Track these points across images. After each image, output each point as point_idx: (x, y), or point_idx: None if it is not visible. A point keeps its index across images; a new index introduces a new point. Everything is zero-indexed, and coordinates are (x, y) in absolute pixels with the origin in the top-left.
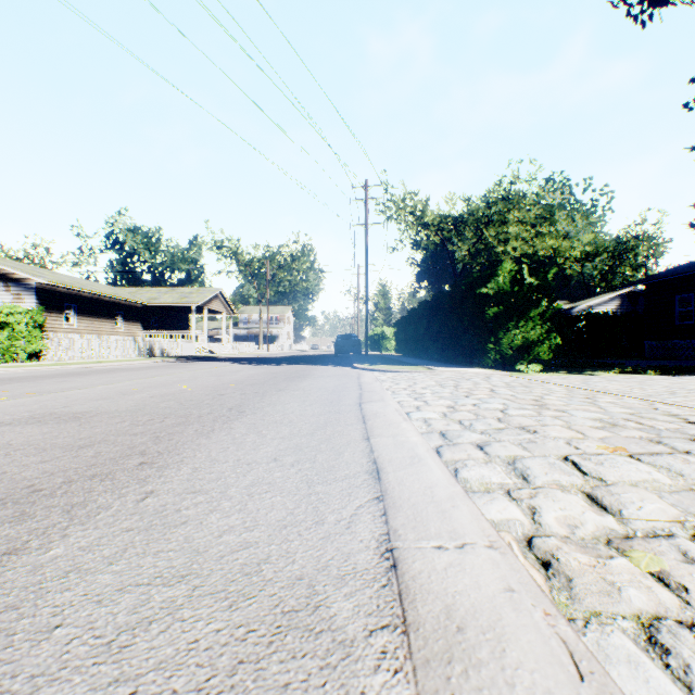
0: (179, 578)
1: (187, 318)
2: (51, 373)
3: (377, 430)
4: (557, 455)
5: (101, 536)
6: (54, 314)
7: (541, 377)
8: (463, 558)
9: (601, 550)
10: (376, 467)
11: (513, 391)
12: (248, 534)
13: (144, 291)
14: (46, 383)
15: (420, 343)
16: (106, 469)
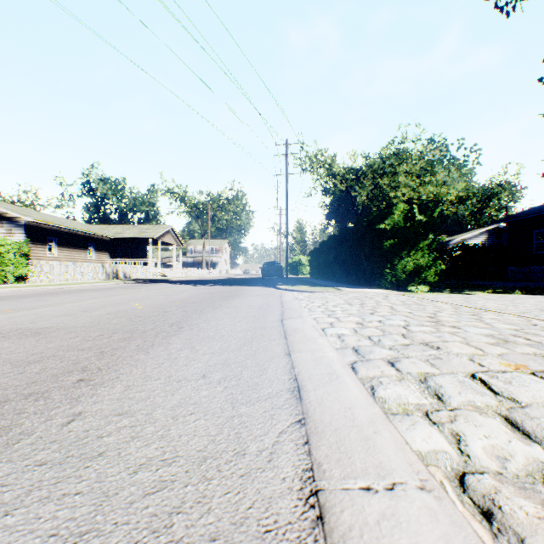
0: (76, 537)
1: (145, 249)
2: (31, 292)
3: (297, 345)
4: (464, 372)
5: (9, 473)
6: (39, 245)
7: (429, 296)
8: (395, 506)
9: (543, 493)
10: (297, 385)
11: (409, 309)
12: (164, 470)
13: (111, 227)
14: (23, 302)
15: (330, 269)
16: (45, 387)
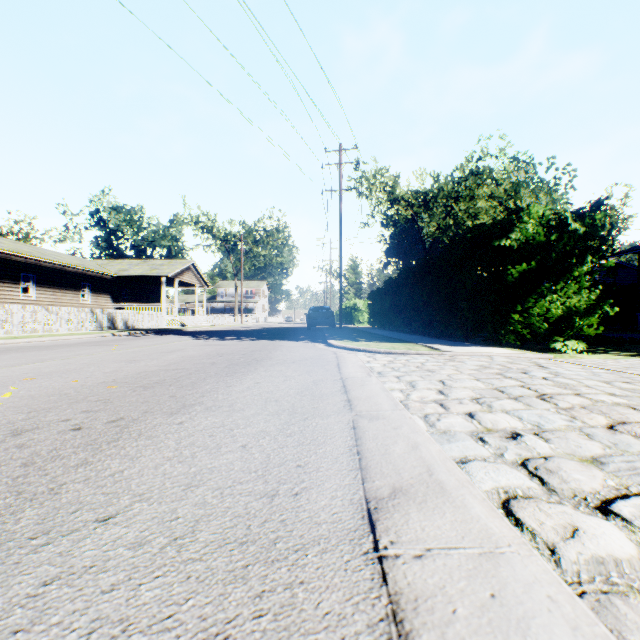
0: None
1: (160, 291)
2: None
3: None
4: None
5: None
6: (9, 284)
7: (608, 363)
8: None
9: None
10: None
11: None
12: None
13: (116, 263)
14: None
15: (400, 315)
16: None
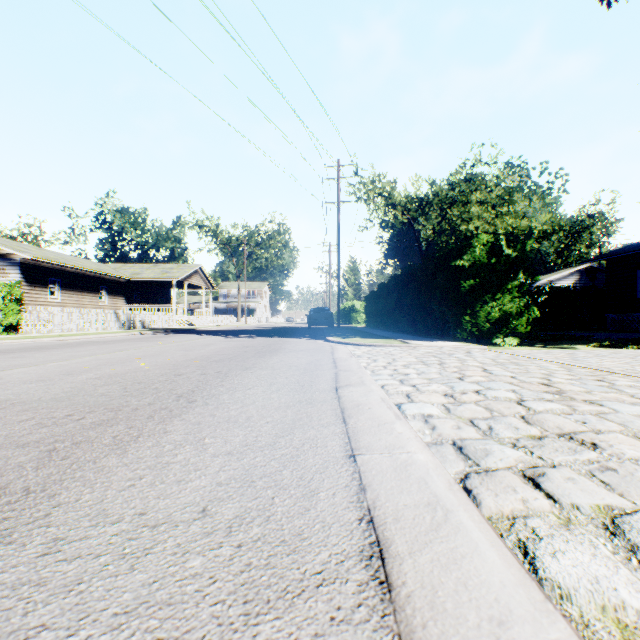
0: None
1: (169, 293)
2: (17, 346)
3: (363, 437)
4: None
5: None
6: (39, 288)
7: (522, 351)
8: None
9: None
10: (375, 538)
11: (508, 371)
12: None
13: (128, 267)
14: None
15: (391, 316)
16: None
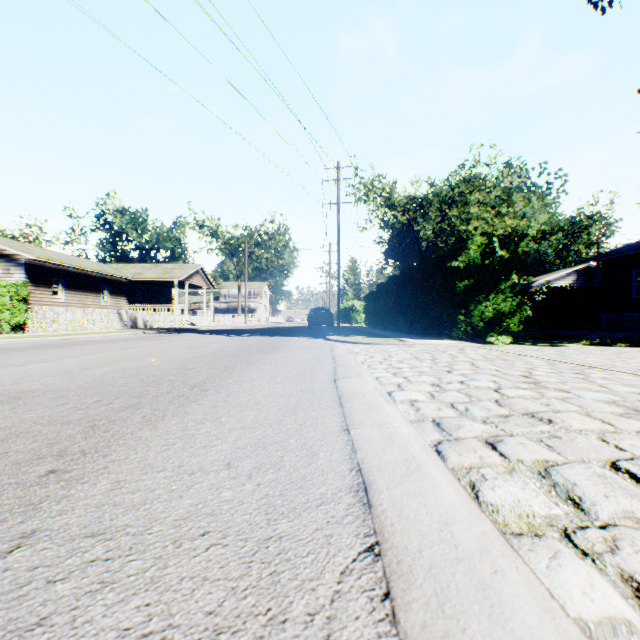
0: None
1: (170, 293)
2: (28, 344)
3: (357, 416)
4: (600, 460)
5: None
6: (43, 288)
7: (513, 349)
8: None
9: None
10: (362, 480)
11: (495, 365)
12: None
13: (130, 267)
14: (13, 356)
15: (389, 316)
16: None
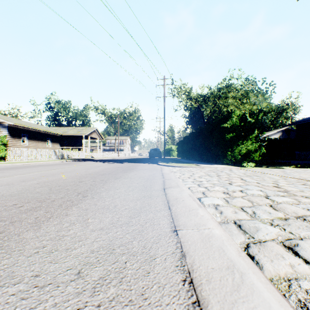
0: None
1: (81, 141)
2: (2, 167)
3: (181, 218)
4: None
5: None
6: (17, 139)
7: (257, 169)
8: None
9: None
10: (196, 298)
11: (254, 179)
12: None
13: (61, 128)
14: None
15: (190, 152)
16: None
